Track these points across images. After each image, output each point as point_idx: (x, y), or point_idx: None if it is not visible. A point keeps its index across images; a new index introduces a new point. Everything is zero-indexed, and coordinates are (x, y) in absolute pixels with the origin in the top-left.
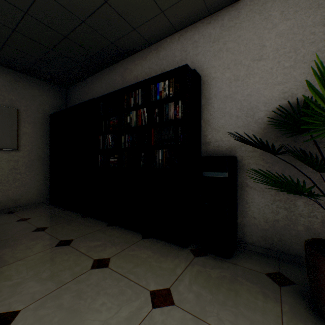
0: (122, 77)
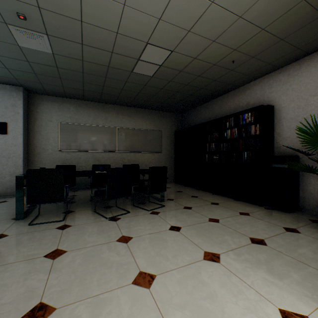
0: (219, 107)
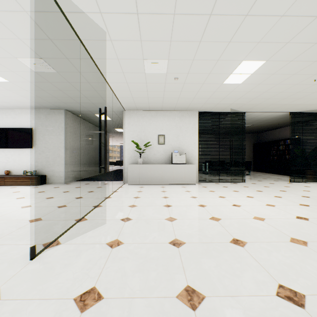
0: (278, 133)
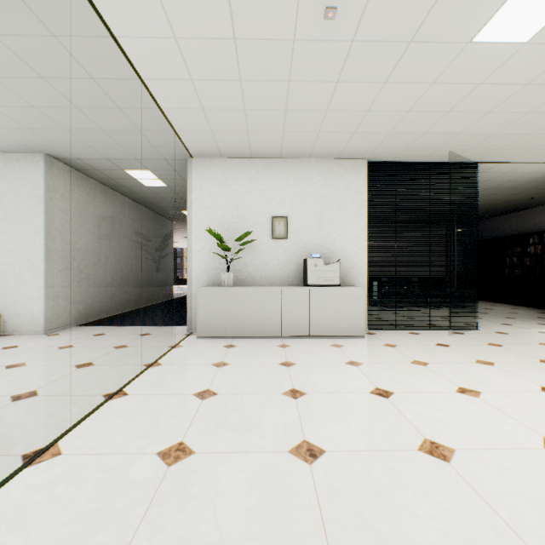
0: (522, 221)
